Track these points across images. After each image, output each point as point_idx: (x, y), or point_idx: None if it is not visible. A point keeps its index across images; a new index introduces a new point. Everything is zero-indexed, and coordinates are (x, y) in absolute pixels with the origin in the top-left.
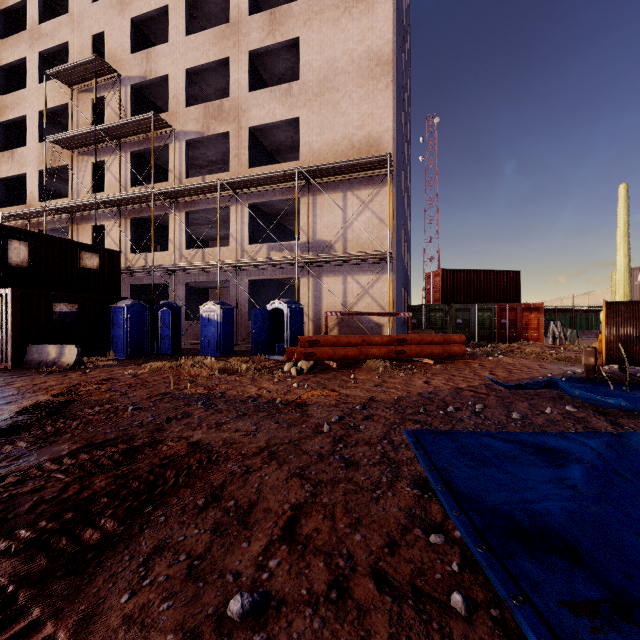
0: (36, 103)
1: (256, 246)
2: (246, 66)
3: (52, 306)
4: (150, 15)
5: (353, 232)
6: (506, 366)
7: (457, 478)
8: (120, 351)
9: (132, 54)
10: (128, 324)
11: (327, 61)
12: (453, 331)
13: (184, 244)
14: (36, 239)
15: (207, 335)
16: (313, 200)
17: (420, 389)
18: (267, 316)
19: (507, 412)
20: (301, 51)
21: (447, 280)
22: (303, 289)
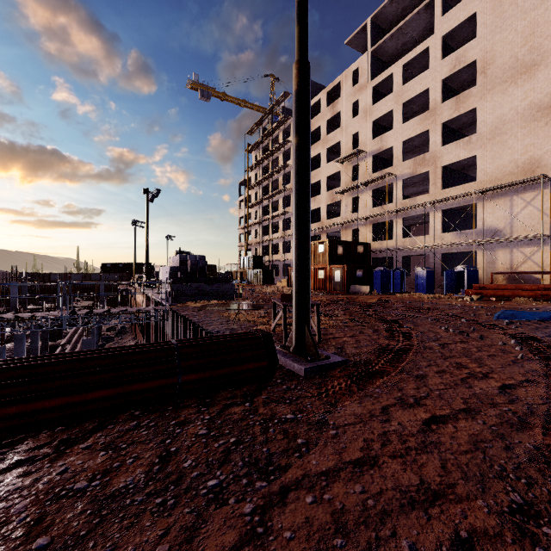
0: (325, 173)
1: (446, 234)
2: (440, 132)
3: (356, 271)
4: (382, 117)
5: (517, 221)
6: None
7: (506, 313)
8: (378, 290)
9: (372, 140)
10: (382, 278)
11: (497, 117)
12: None
13: (401, 235)
14: (344, 243)
15: (418, 284)
16: (486, 204)
17: (533, 307)
18: (454, 274)
19: None
20: (478, 115)
21: None
22: (479, 258)
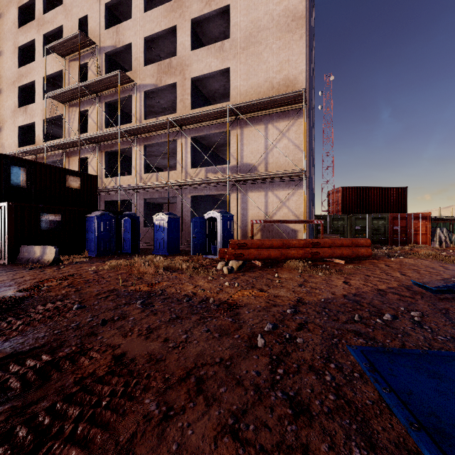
0: (41, 71)
1: (196, 169)
2: (189, 31)
3: (40, 216)
4: None
5: (273, 156)
6: (411, 267)
7: None
8: (92, 250)
9: (106, 30)
10: (98, 230)
11: (252, 21)
12: (352, 236)
13: (143, 169)
14: (32, 166)
15: (158, 238)
16: (241, 132)
17: (343, 290)
18: (204, 223)
19: (451, 323)
20: (231, 15)
21: (346, 195)
22: (233, 202)
